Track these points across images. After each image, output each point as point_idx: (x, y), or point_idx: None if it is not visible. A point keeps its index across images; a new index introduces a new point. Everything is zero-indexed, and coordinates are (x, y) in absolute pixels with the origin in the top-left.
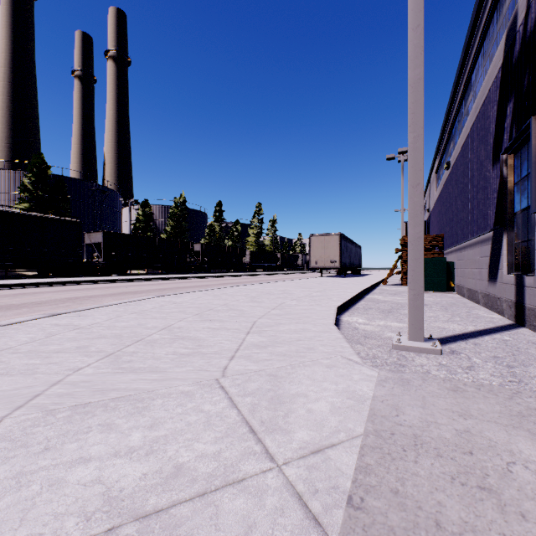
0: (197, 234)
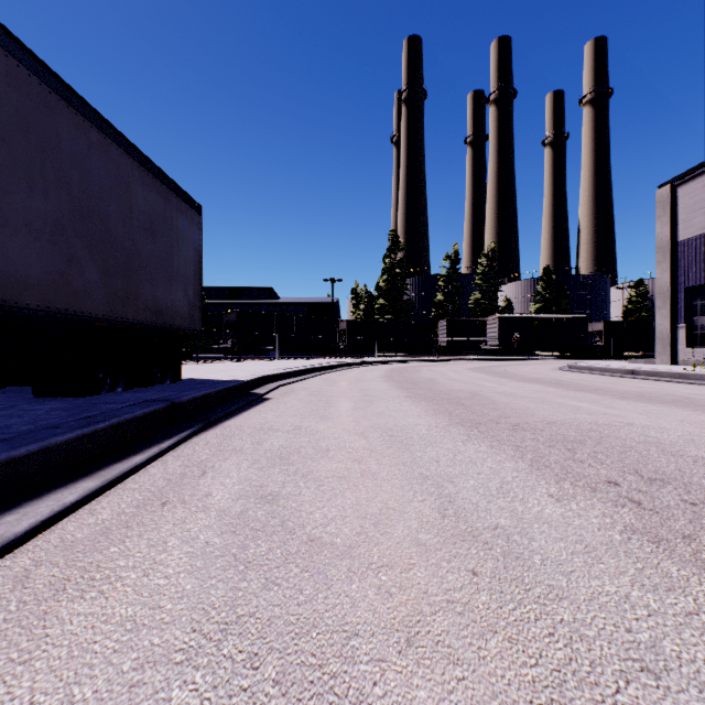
0: None
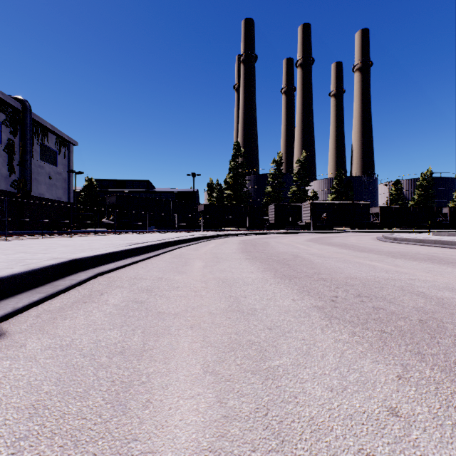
0: (443, 198)
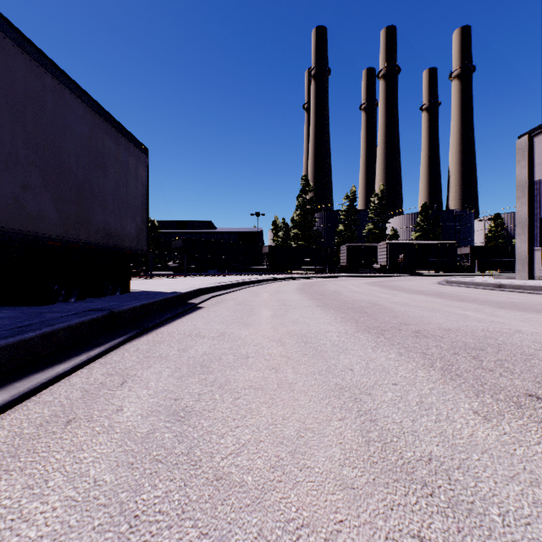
0: None
